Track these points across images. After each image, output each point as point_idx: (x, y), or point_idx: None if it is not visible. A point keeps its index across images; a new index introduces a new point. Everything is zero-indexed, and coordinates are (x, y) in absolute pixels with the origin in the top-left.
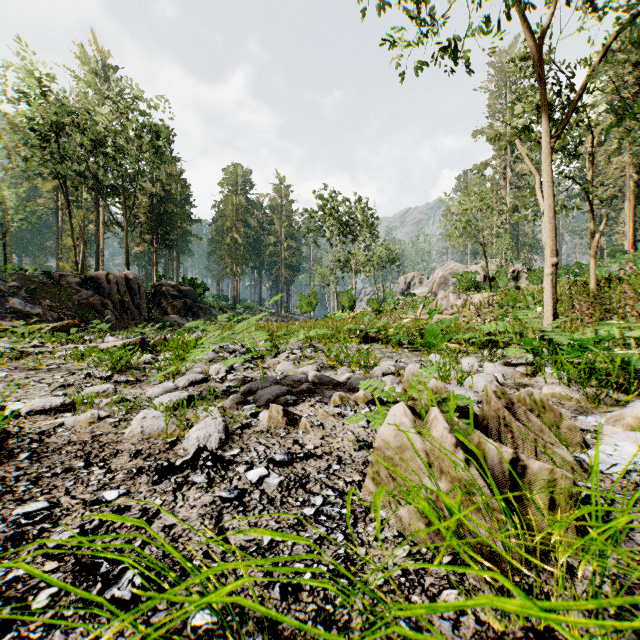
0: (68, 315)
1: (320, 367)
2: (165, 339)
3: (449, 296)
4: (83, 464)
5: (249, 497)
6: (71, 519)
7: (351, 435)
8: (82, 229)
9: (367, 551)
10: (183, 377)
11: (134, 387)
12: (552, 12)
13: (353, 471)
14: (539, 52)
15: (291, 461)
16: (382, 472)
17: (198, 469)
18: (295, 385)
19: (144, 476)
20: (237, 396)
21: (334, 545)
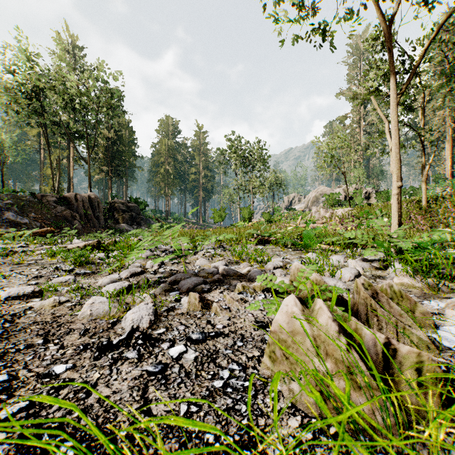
0: (47, 224)
1: (227, 262)
2: (115, 241)
3: (320, 210)
4: (42, 341)
5: (170, 371)
6: (25, 391)
7: (251, 316)
8: (58, 162)
9: (266, 421)
10: (126, 270)
11: (89, 278)
12: (398, 2)
13: (253, 347)
14: (388, 31)
15: (204, 339)
16: (277, 351)
17: (131, 346)
18: (209, 276)
19: (88, 352)
20: (165, 285)
21: (238, 416)
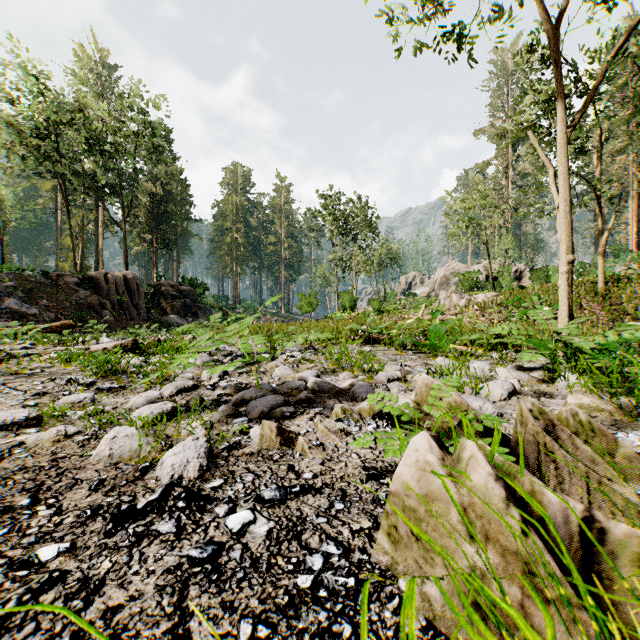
0: (65, 315)
1: (320, 372)
2: (159, 341)
3: (452, 296)
4: (28, 501)
5: (227, 556)
6: None
7: (356, 459)
8: (81, 228)
9: None
10: (171, 384)
11: (117, 395)
12: None
13: (361, 513)
14: (554, 35)
15: (284, 498)
16: (401, 527)
17: (166, 512)
18: (293, 393)
19: (99, 520)
20: (227, 407)
21: None
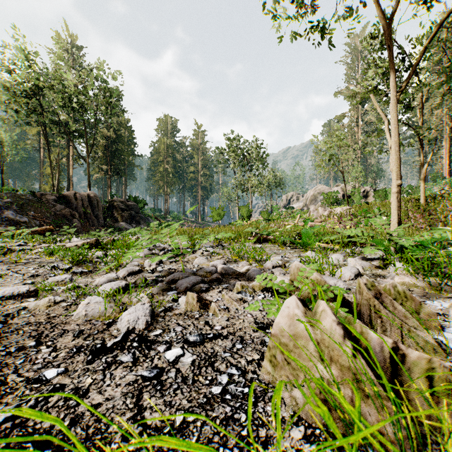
0: (47, 222)
1: (226, 261)
2: (114, 240)
3: (318, 209)
4: (34, 343)
5: (166, 376)
6: (13, 398)
7: (250, 317)
8: (57, 161)
9: (267, 432)
10: (123, 269)
11: (86, 277)
12: None
13: (253, 350)
14: (388, 28)
15: (202, 341)
16: (278, 356)
17: (126, 349)
18: (207, 275)
19: (82, 355)
20: (163, 284)
21: (238, 425)
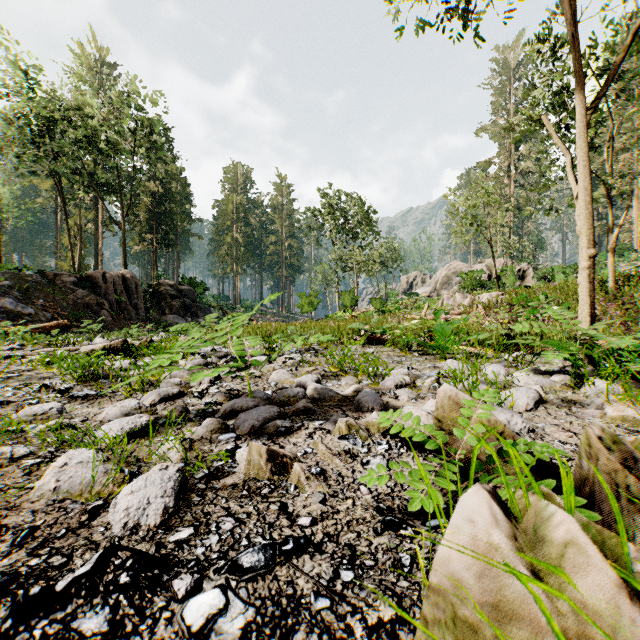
0: (62, 315)
1: (321, 376)
2: (151, 341)
3: (455, 295)
4: None
5: None
6: None
7: (366, 494)
8: (79, 228)
9: None
10: (153, 391)
11: (92, 404)
12: None
13: (377, 590)
14: (574, 11)
15: (270, 563)
16: None
17: (99, 594)
18: (290, 402)
19: (6, 602)
20: (213, 421)
21: None
